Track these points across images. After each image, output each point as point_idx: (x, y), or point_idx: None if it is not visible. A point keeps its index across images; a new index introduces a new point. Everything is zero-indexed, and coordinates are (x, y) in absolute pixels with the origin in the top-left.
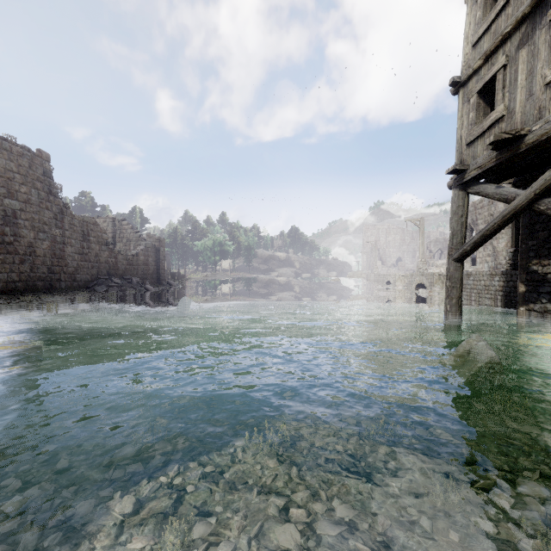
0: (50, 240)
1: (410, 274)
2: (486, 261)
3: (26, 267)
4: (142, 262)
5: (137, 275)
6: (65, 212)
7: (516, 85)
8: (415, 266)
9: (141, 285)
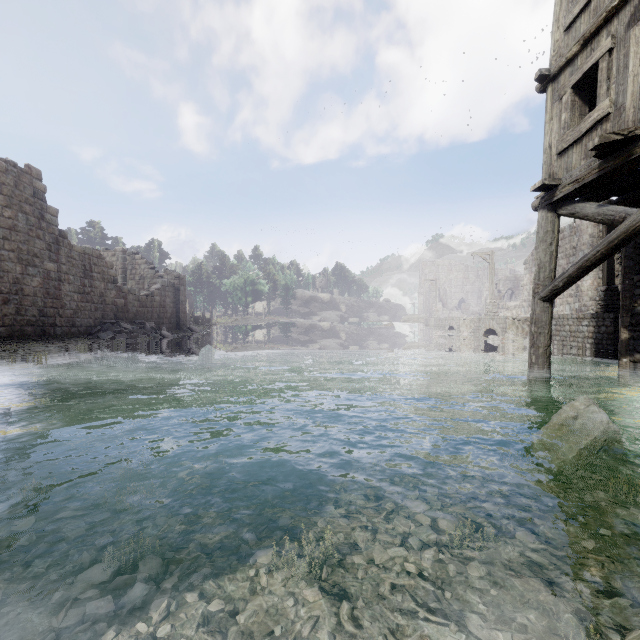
0: (42, 276)
1: (477, 317)
2: (568, 302)
3: (11, 309)
4: (158, 303)
5: (151, 318)
6: (62, 242)
7: (626, 74)
8: (481, 309)
9: (156, 331)
